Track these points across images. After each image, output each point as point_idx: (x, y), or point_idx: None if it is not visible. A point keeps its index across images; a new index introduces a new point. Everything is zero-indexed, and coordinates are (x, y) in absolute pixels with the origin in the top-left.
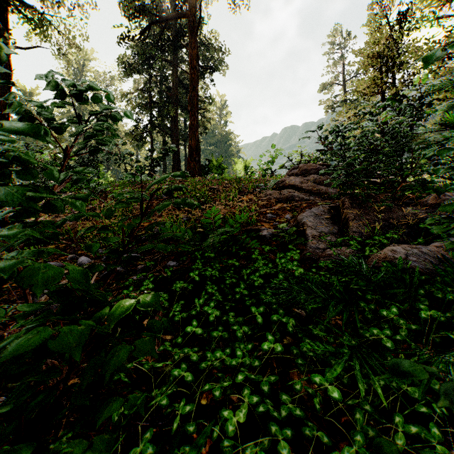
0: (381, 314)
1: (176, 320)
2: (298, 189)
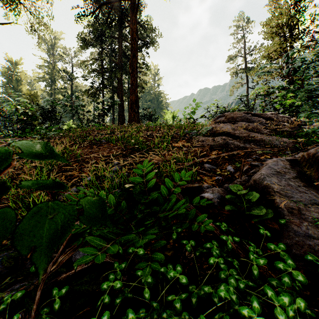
0: None
1: None
2: (230, 136)
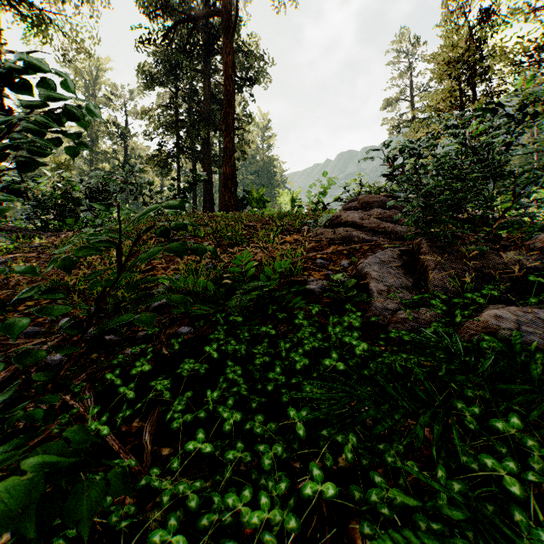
0: (494, 427)
1: (175, 427)
2: (357, 227)
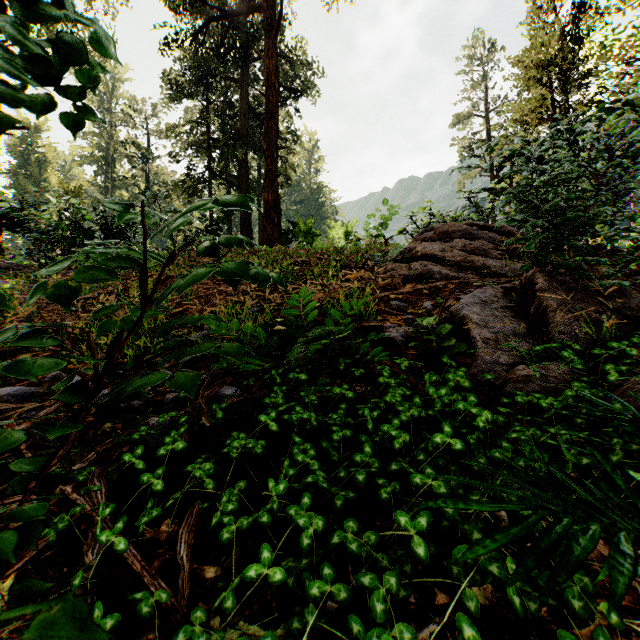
0: None
1: (226, 539)
2: (437, 261)
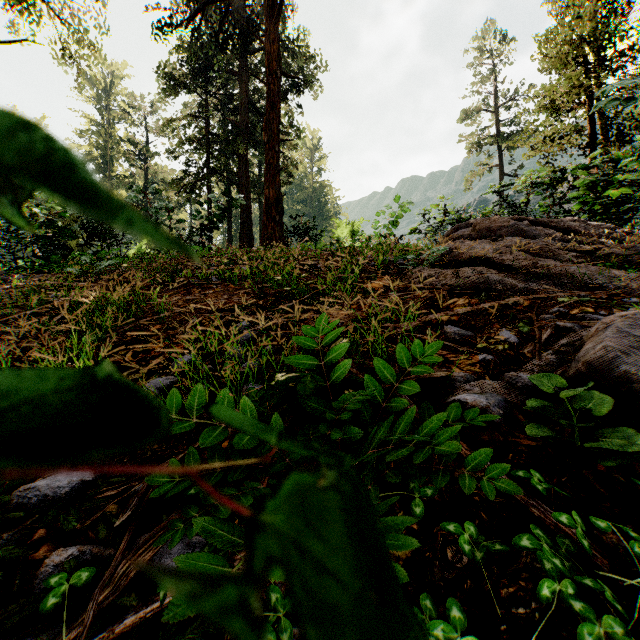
0: None
1: None
2: (491, 266)
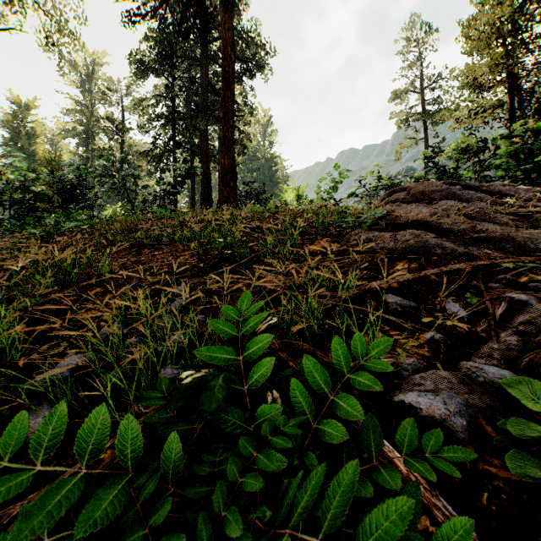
0: None
1: None
2: (428, 229)
